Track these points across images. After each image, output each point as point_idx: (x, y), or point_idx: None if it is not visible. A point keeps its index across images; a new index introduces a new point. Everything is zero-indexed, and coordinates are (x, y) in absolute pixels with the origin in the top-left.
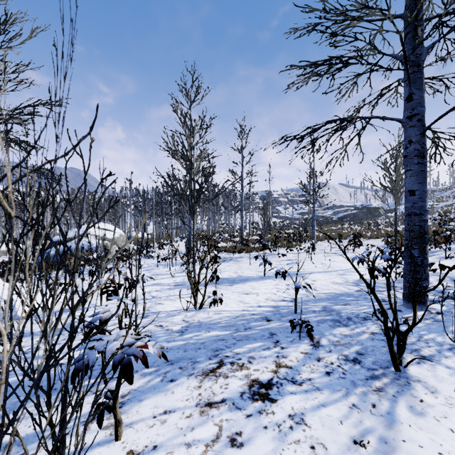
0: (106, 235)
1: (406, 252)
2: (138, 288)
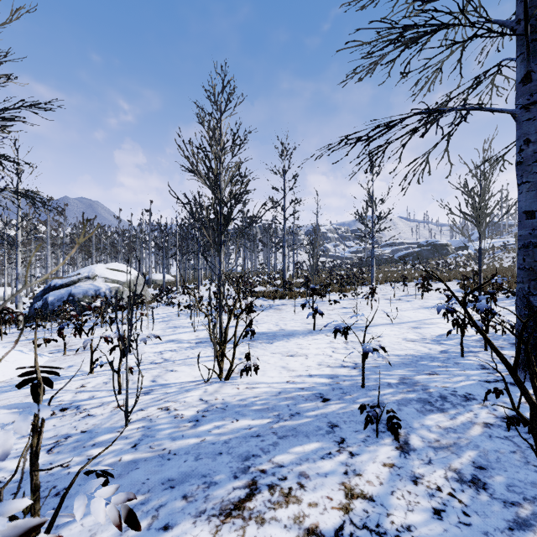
0: (118, 277)
1: (520, 300)
2: (148, 346)
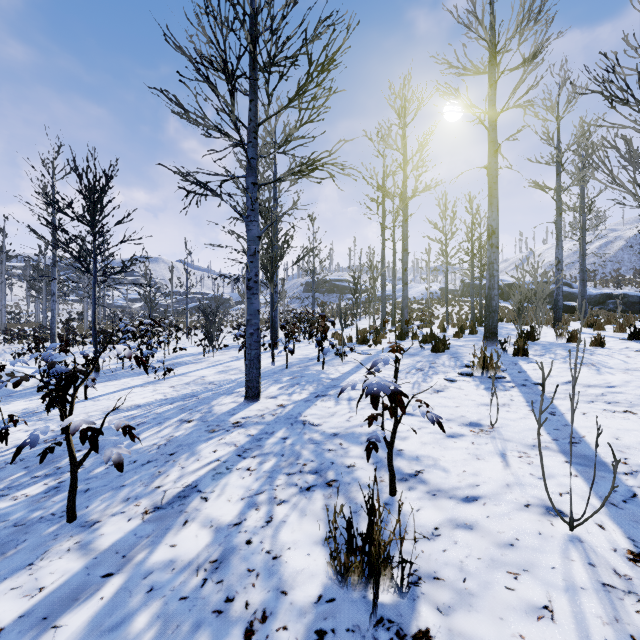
0: None
1: None
2: None
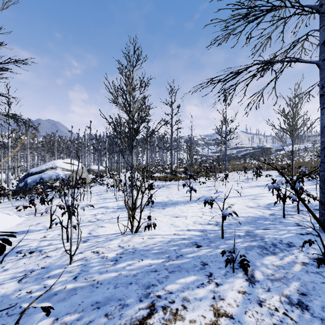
0: (70, 168)
1: (322, 182)
2: (87, 210)
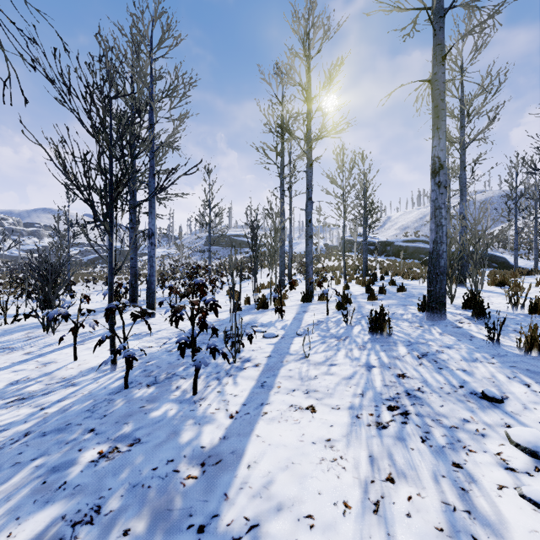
0: None
1: (130, 283)
2: None
